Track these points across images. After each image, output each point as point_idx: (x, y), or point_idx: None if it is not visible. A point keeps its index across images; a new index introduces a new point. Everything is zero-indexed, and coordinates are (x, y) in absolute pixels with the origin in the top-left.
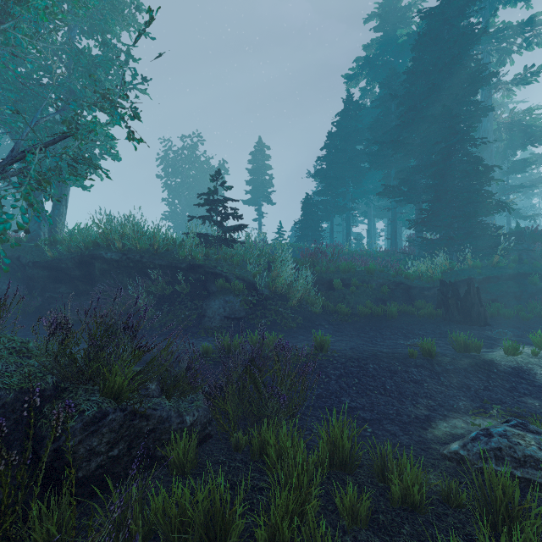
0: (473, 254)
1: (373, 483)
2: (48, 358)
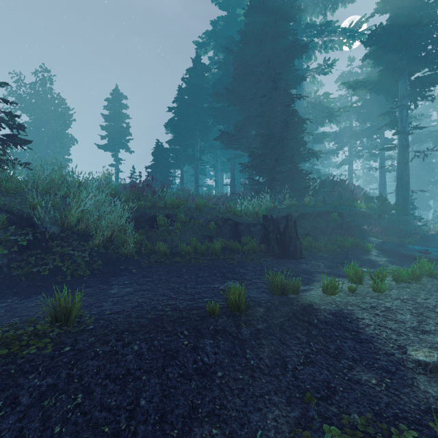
0: (291, 195)
1: None
2: None
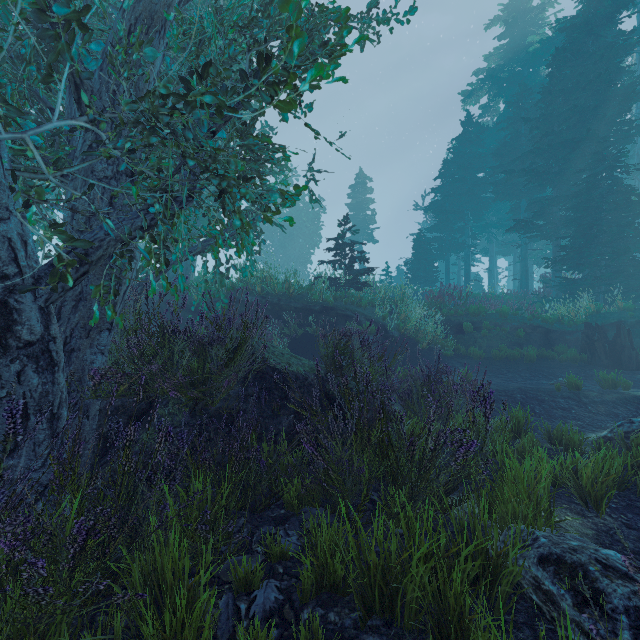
0: (625, 295)
1: (542, 446)
2: (308, 361)
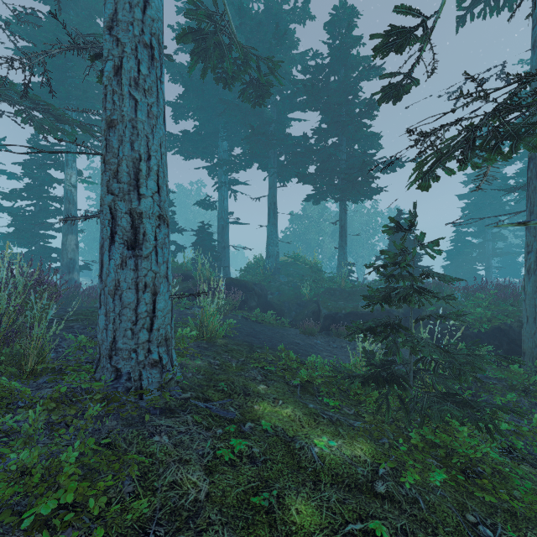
0: None
1: None
2: None
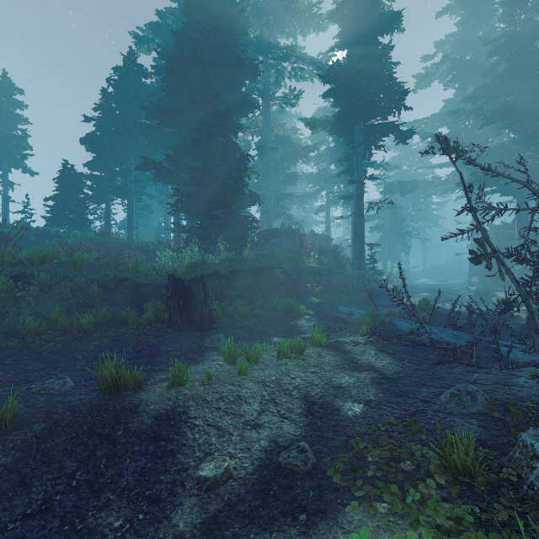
0: (231, 247)
1: None
2: None
